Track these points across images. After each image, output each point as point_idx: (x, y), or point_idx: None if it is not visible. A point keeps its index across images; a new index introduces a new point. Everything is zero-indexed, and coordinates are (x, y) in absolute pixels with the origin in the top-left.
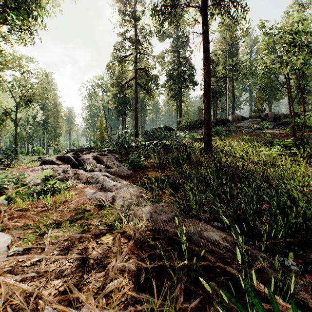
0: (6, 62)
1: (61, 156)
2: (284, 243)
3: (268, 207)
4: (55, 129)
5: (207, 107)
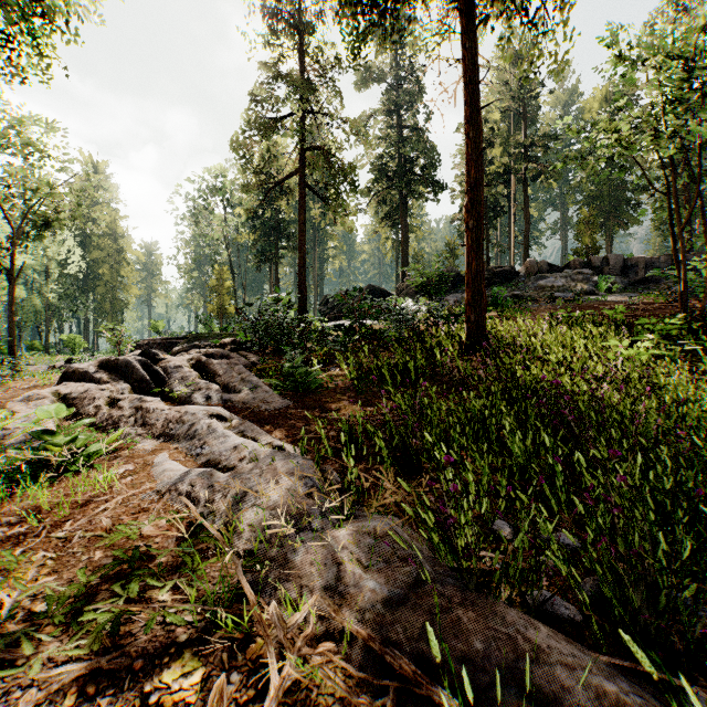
0: None
1: (110, 360)
2: None
3: None
4: (114, 293)
5: (475, 240)
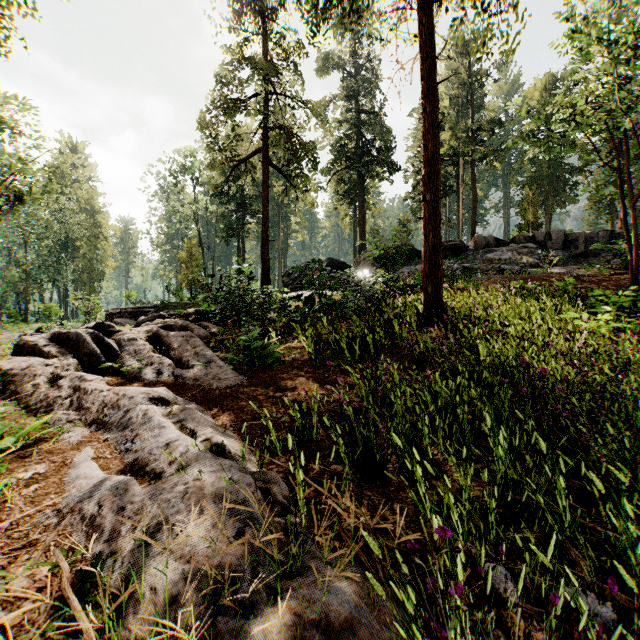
0: None
1: (62, 332)
2: None
3: None
4: (92, 265)
5: (432, 213)
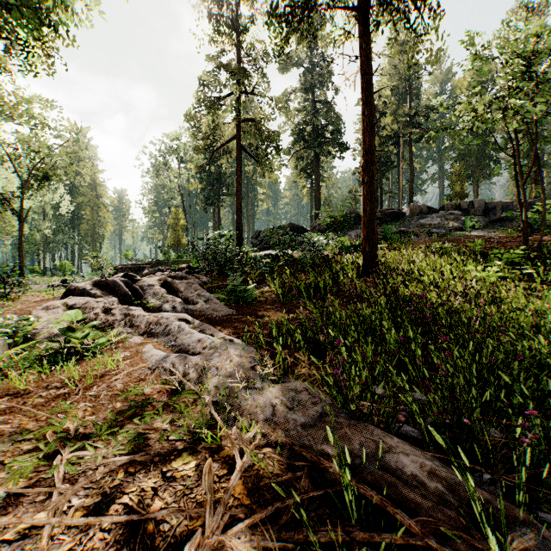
0: (0, 106)
1: (102, 280)
2: (549, 475)
3: (534, 416)
4: (94, 229)
5: (369, 191)
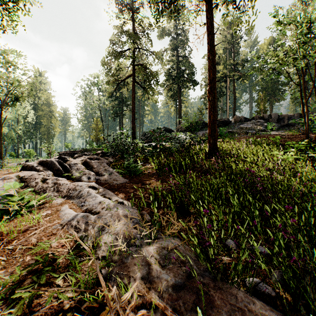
0: None
1: (44, 160)
2: None
3: None
4: (49, 130)
5: (212, 106)
